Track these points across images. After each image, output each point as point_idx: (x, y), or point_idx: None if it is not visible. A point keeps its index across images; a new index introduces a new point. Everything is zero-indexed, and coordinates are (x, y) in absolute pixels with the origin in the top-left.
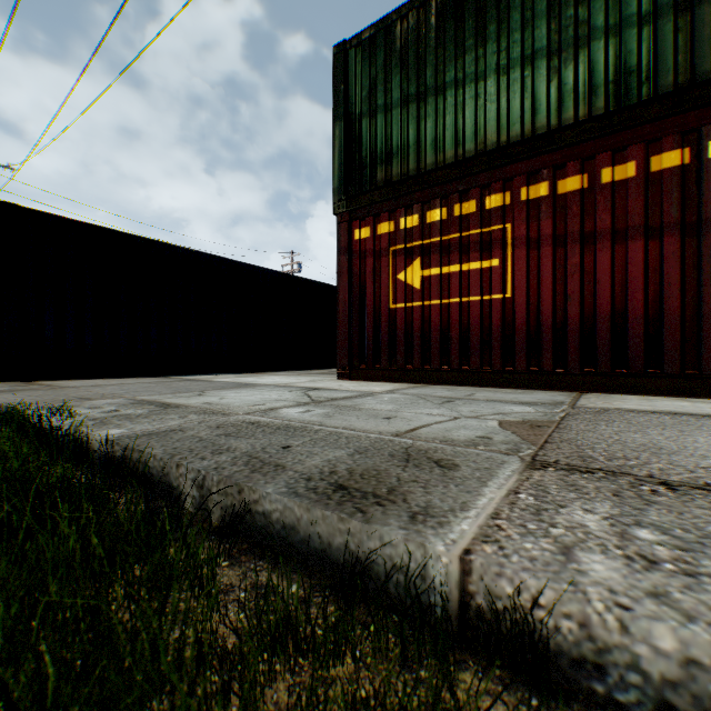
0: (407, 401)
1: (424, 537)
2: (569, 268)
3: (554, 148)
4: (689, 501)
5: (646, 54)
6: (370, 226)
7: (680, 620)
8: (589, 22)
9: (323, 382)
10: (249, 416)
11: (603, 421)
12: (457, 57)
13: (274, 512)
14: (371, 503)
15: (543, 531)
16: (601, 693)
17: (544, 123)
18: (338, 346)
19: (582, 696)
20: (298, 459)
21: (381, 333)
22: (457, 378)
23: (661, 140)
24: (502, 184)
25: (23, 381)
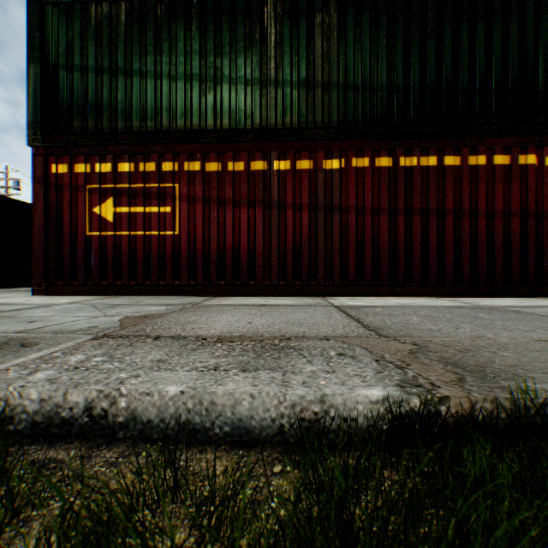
0: (75, 309)
1: None
2: (212, 219)
3: (203, 141)
4: (153, 343)
5: (249, 103)
6: (68, 163)
7: (47, 385)
8: (222, 70)
9: (13, 298)
10: None
11: (194, 311)
12: (141, 54)
13: None
14: None
15: (37, 367)
16: (14, 430)
17: (198, 124)
18: (34, 265)
19: (6, 434)
20: None
21: (79, 255)
22: (142, 290)
23: (256, 153)
24: (173, 156)
25: None
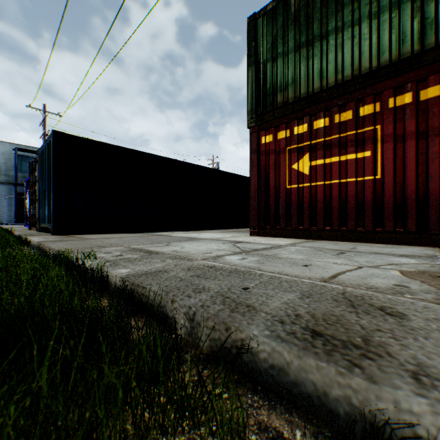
0: (309, 252)
1: None
2: (429, 155)
3: (417, 66)
4: None
5: None
6: (272, 133)
7: None
8: None
9: (241, 237)
10: (205, 261)
11: None
12: (336, 11)
13: (262, 352)
14: (358, 355)
15: None
16: None
17: (408, 50)
18: (250, 213)
19: None
20: (261, 300)
21: (280, 205)
22: (336, 235)
23: None
24: (373, 98)
25: (66, 235)
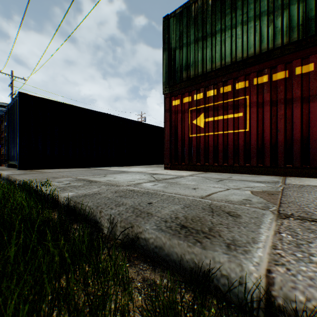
0: (200, 180)
1: (239, 259)
2: (278, 116)
3: (271, 58)
4: None
5: None
6: (180, 99)
7: None
8: None
9: (158, 171)
10: (128, 186)
11: (305, 192)
12: (221, 18)
13: (151, 239)
14: (202, 237)
15: (307, 258)
16: None
17: (265, 47)
18: (165, 154)
19: None
20: (157, 210)
21: (185, 148)
22: (221, 169)
23: None
24: (244, 77)
25: (29, 169)
